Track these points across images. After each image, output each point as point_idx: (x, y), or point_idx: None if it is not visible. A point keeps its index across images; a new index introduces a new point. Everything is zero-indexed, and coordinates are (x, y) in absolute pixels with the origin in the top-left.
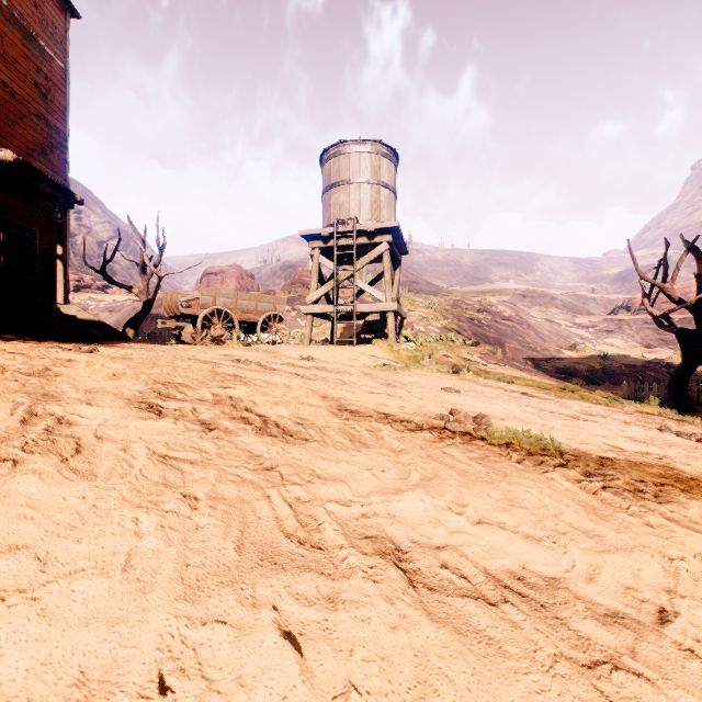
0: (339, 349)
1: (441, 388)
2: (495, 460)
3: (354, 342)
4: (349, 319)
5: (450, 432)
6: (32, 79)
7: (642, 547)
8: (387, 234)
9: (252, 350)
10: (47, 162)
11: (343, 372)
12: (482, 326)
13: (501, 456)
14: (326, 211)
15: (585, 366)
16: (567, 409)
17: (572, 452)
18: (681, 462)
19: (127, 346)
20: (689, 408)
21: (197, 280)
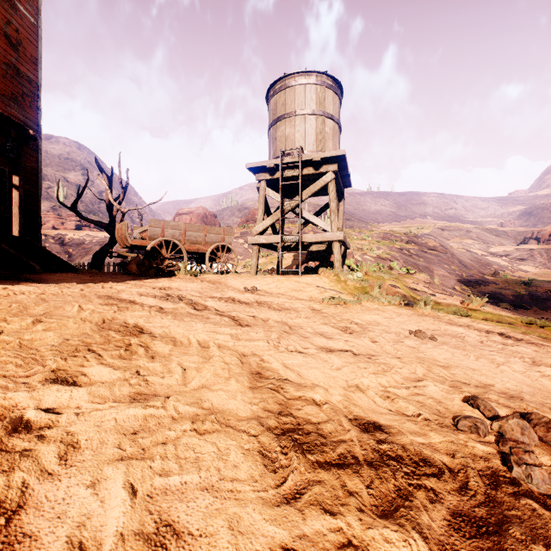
0: (284, 279)
1: (409, 332)
2: None
3: (300, 272)
4: (294, 250)
5: (548, 514)
6: (1, 30)
7: None
8: (333, 163)
9: (198, 280)
10: (18, 108)
11: (289, 308)
12: (411, 255)
13: None
14: (272, 144)
15: (511, 292)
16: None
17: None
18: None
19: (52, 279)
20: None
21: (172, 219)
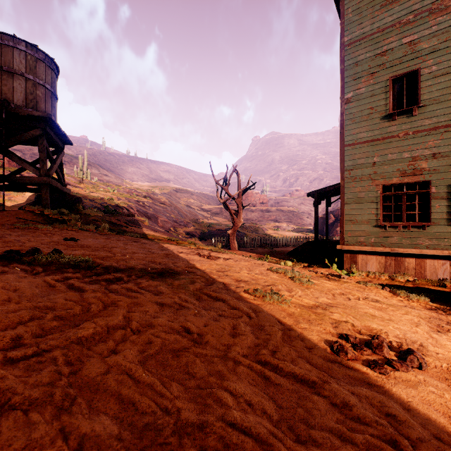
0: None
1: (63, 238)
2: (7, 274)
3: (4, 207)
4: (12, 190)
5: None
6: None
7: (44, 309)
8: (42, 122)
9: None
10: None
11: None
12: (145, 206)
13: (20, 272)
14: None
15: (200, 231)
16: (153, 248)
17: (106, 266)
18: (181, 266)
19: None
20: (236, 248)
21: None
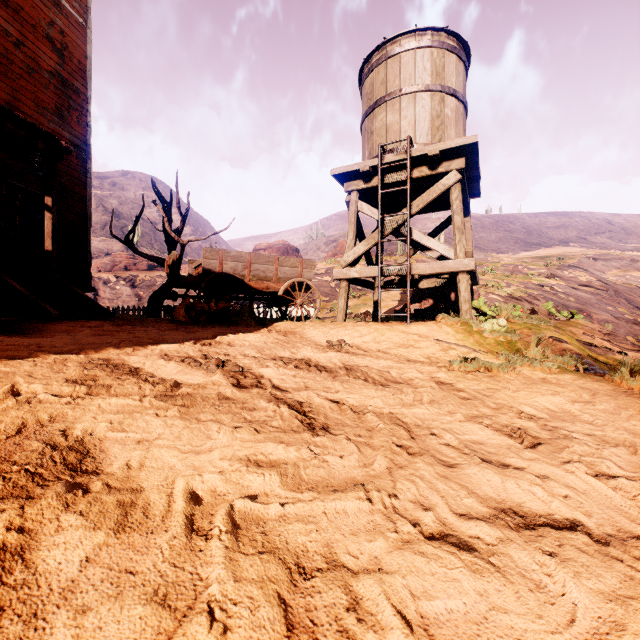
0: (385, 329)
1: None
2: None
3: (408, 318)
4: (396, 287)
5: None
6: (43, 31)
7: None
8: (458, 158)
9: (264, 330)
10: (63, 124)
11: (398, 380)
12: (556, 293)
13: None
14: (366, 142)
15: None
16: None
17: None
18: None
19: (56, 330)
20: None
21: None
